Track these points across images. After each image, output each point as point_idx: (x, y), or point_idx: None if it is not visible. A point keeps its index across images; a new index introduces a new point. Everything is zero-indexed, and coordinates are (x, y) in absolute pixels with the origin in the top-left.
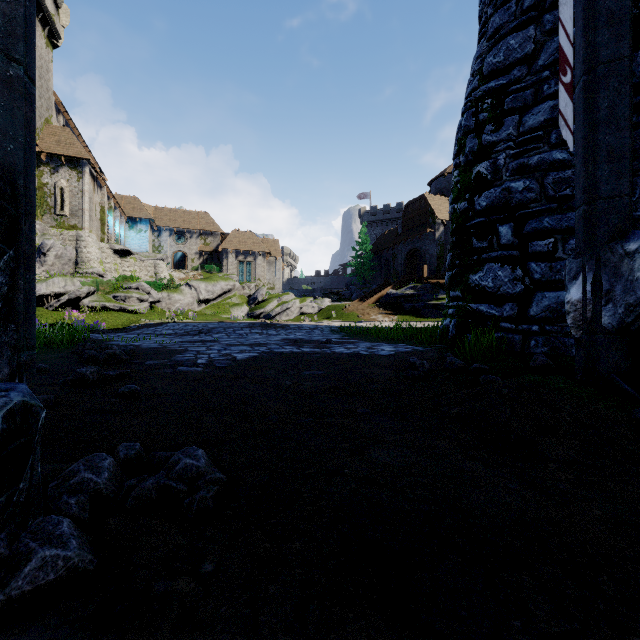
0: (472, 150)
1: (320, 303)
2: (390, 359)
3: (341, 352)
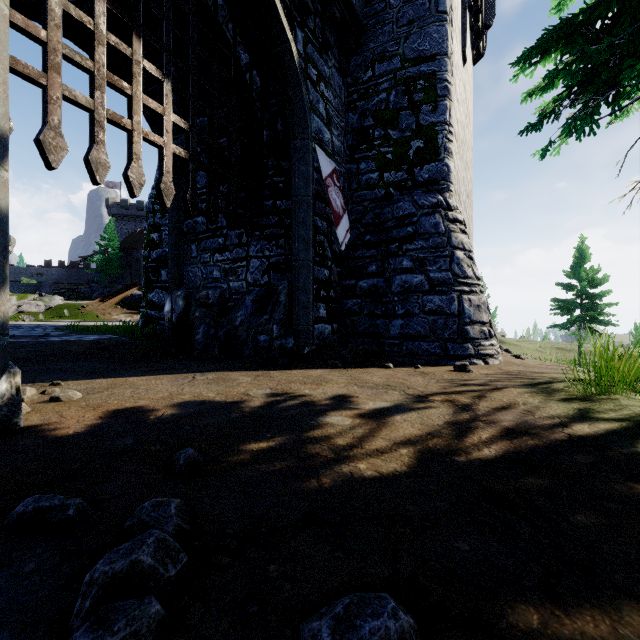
0: (151, 224)
1: (48, 301)
2: (89, 342)
3: (54, 340)
